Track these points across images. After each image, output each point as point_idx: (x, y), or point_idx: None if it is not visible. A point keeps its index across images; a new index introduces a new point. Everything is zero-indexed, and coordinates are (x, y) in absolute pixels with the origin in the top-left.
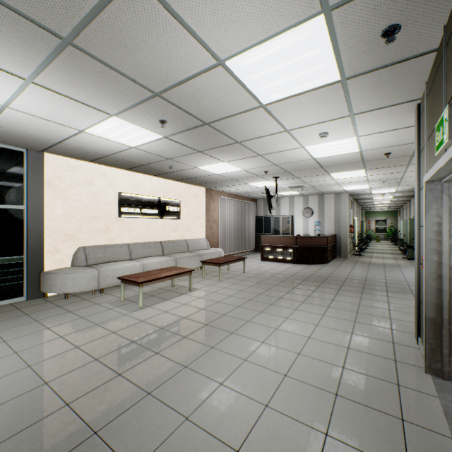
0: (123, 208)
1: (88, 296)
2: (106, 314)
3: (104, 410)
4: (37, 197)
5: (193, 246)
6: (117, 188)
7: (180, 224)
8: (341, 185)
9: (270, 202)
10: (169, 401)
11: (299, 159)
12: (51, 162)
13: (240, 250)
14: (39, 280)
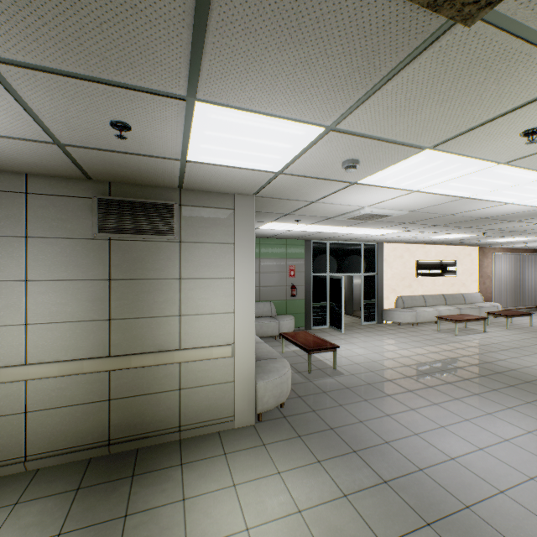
0: (419, 271)
1: (410, 326)
2: (438, 335)
3: (484, 359)
4: (380, 268)
5: (468, 299)
6: (415, 258)
7: (456, 280)
8: None
9: None
10: (514, 363)
11: None
12: (385, 247)
13: (517, 306)
14: (381, 313)
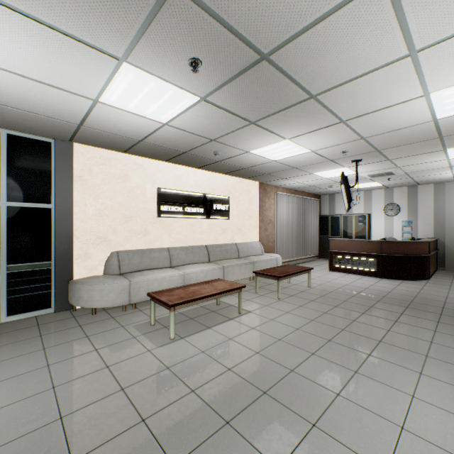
0: (162, 206)
1: (118, 312)
2: (126, 347)
3: None
4: (65, 194)
5: (244, 251)
6: (156, 184)
7: (229, 225)
8: (453, 169)
9: (350, 194)
10: None
11: (407, 124)
12: (82, 153)
13: (300, 256)
14: (68, 289)
